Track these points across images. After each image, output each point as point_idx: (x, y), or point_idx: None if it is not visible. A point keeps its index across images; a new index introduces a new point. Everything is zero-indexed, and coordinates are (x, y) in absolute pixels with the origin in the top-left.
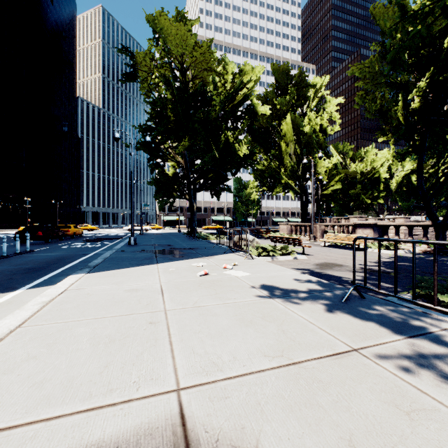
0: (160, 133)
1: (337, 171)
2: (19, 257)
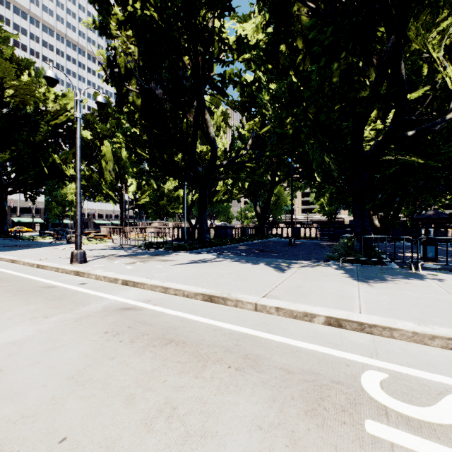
0: None
1: (151, 186)
2: None
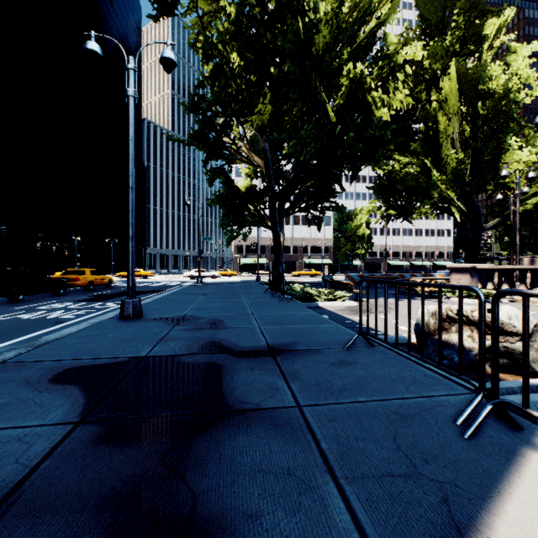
0: (220, 104)
1: None
2: None
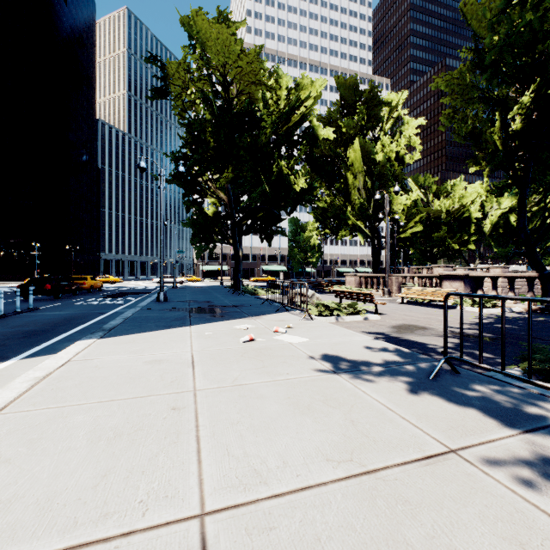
0: (197, 162)
1: (417, 209)
2: (19, 317)
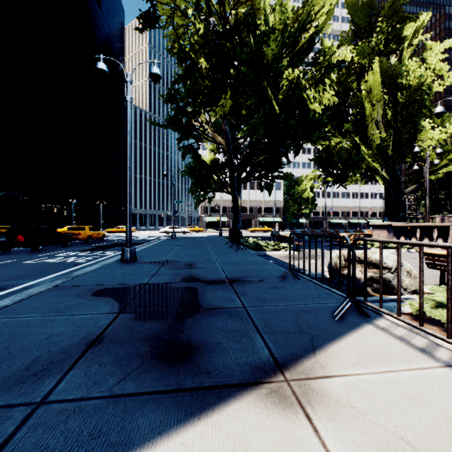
0: (191, 97)
1: None
2: None
